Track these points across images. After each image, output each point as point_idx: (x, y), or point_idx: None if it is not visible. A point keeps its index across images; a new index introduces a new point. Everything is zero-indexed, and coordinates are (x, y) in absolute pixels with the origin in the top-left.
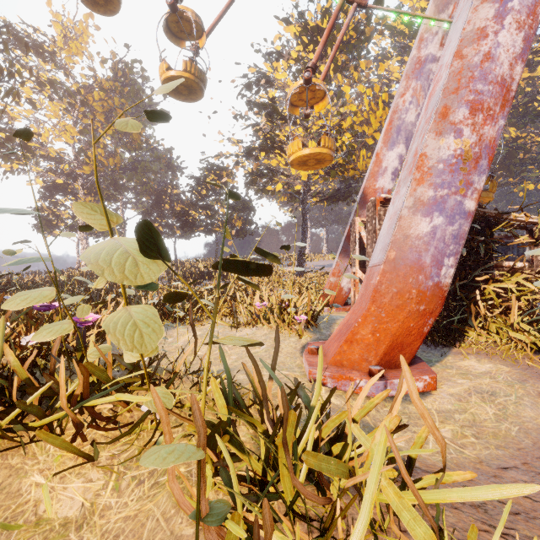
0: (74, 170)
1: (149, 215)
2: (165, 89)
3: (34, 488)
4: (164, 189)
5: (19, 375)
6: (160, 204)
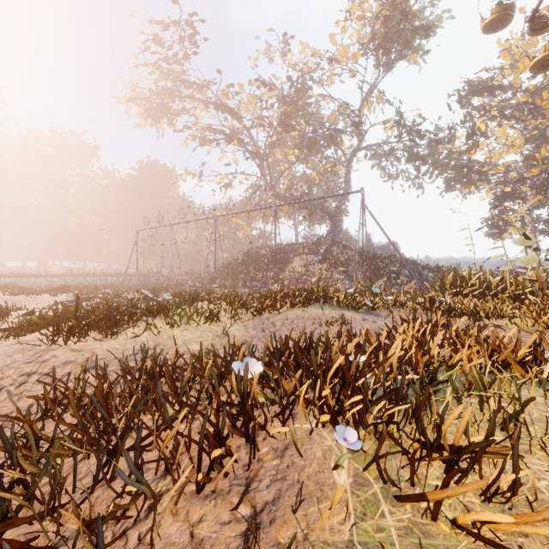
0: (521, 176)
1: None
2: (530, 204)
3: None
4: None
5: (493, 284)
6: None
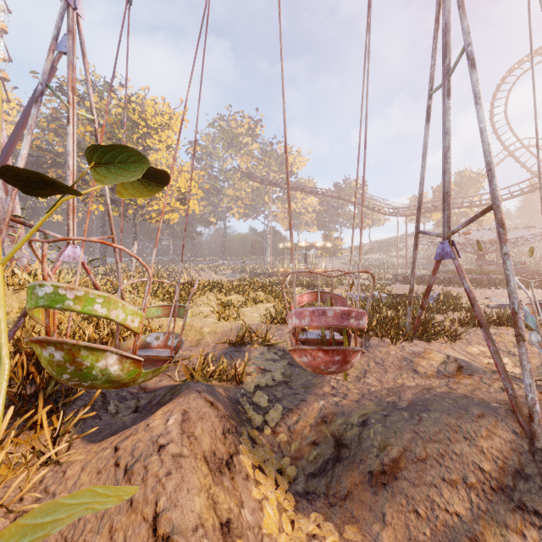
0: None
1: None
2: None
3: None
4: None
5: None
6: None
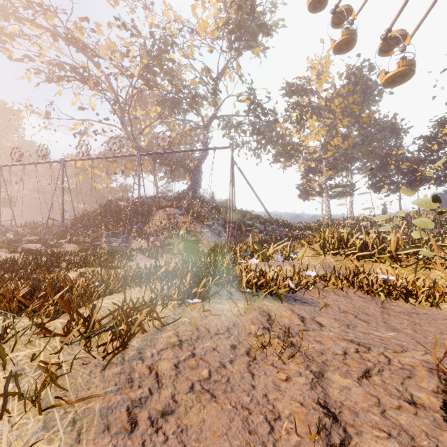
0: (322, 156)
1: (375, 177)
2: (440, 164)
3: (380, 273)
4: (388, 152)
5: (368, 244)
6: (385, 166)
